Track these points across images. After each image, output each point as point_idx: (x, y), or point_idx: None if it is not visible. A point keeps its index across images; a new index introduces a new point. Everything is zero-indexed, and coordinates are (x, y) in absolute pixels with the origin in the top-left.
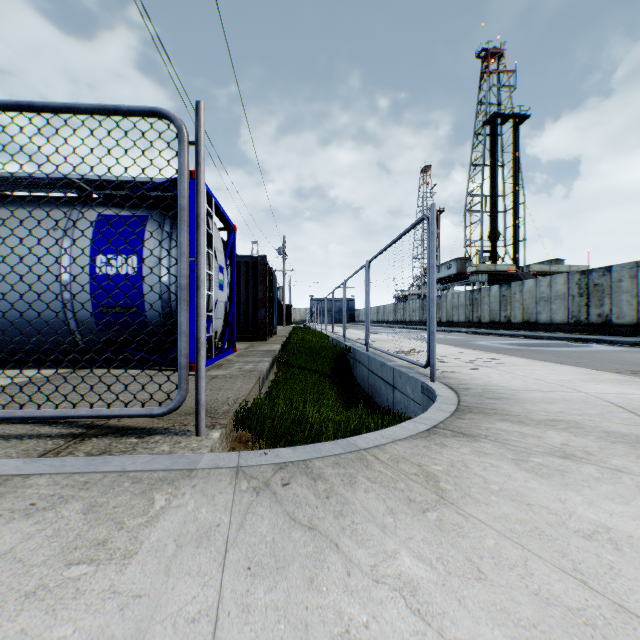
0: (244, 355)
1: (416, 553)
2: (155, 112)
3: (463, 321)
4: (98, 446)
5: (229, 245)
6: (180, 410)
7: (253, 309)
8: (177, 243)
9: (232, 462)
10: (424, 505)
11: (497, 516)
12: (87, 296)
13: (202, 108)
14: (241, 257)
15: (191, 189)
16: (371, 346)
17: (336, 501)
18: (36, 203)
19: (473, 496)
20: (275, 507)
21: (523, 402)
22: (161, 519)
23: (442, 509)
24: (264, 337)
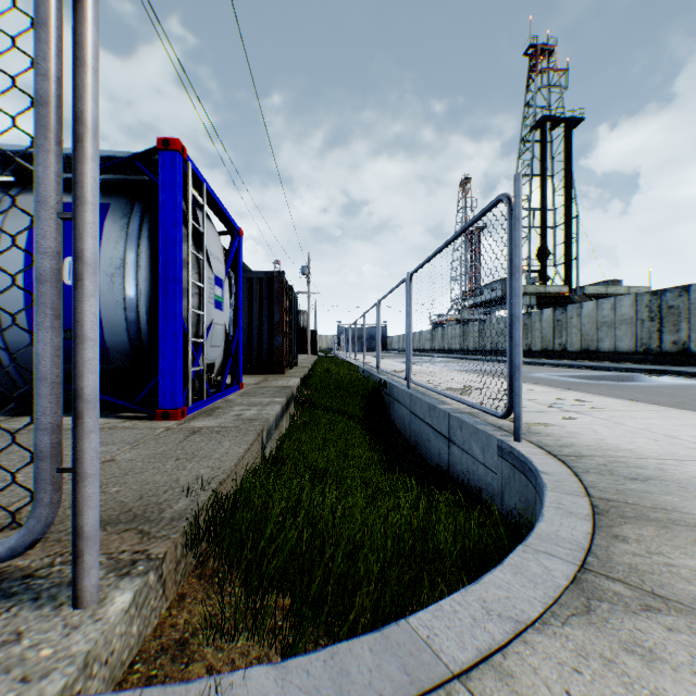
0: (251, 393)
1: None
2: None
3: None
4: None
5: (232, 252)
6: None
7: (268, 335)
8: (34, 180)
9: None
10: None
11: None
12: (21, 315)
13: None
14: (253, 272)
15: (168, 165)
16: (414, 382)
17: None
18: None
19: None
20: None
21: (695, 489)
22: None
23: None
24: (281, 369)
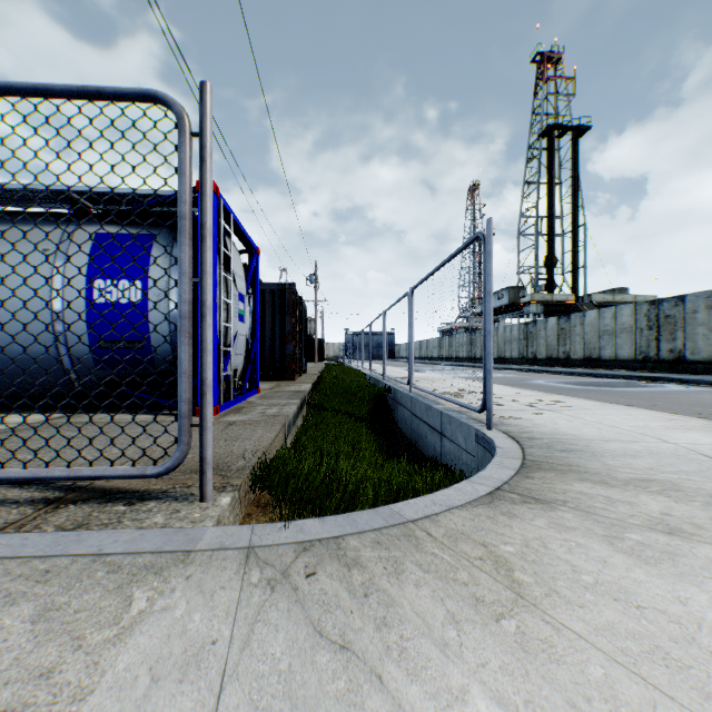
0: (268, 397)
1: (494, 692)
2: (149, 95)
3: (516, 357)
4: (74, 516)
5: (251, 270)
6: (185, 466)
7: (280, 344)
8: (177, 260)
9: (242, 540)
10: (497, 608)
11: (599, 626)
12: (83, 328)
13: (208, 91)
14: (266, 285)
15: None
16: (415, 386)
17: (377, 601)
18: (24, 219)
19: (561, 593)
20: (295, 611)
21: (601, 456)
22: (136, 631)
23: (522, 614)
24: (292, 375)
